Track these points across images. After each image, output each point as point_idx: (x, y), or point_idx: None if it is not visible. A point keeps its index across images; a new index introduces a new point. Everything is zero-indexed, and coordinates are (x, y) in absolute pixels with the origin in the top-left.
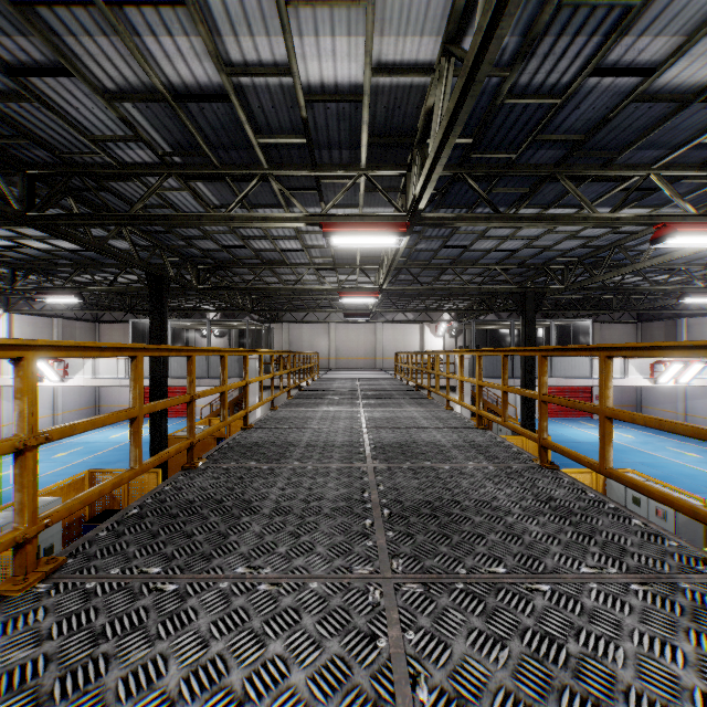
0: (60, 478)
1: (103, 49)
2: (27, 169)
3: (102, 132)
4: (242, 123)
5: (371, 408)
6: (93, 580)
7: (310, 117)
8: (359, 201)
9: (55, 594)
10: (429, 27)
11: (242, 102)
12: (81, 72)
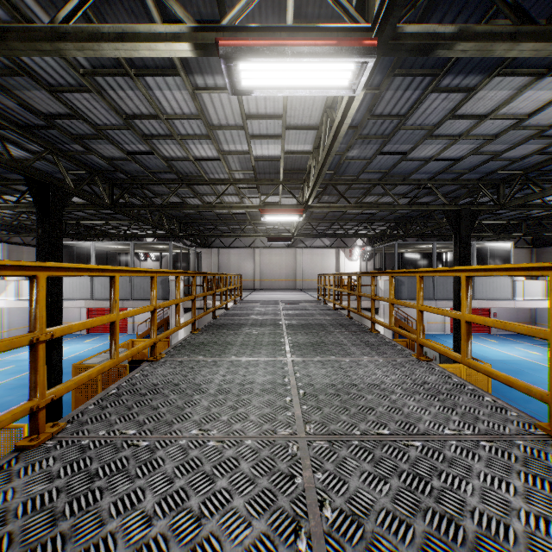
0: None
1: None
2: None
3: None
4: None
5: (303, 355)
6: None
7: None
8: None
9: None
10: None
11: None
12: None
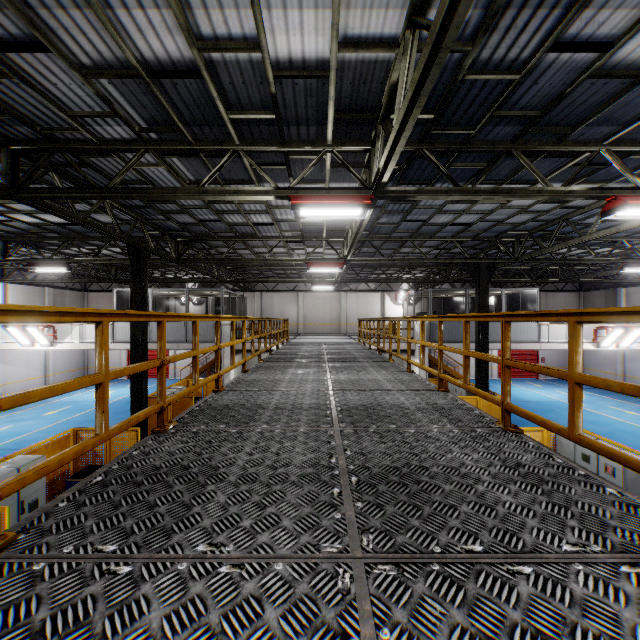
0: (49, 435)
1: (77, 23)
2: (11, 145)
3: (80, 108)
4: (214, 99)
5: (337, 370)
6: (43, 560)
7: (279, 93)
8: (325, 177)
9: None
10: None
11: (213, 77)
12: (56, 47)
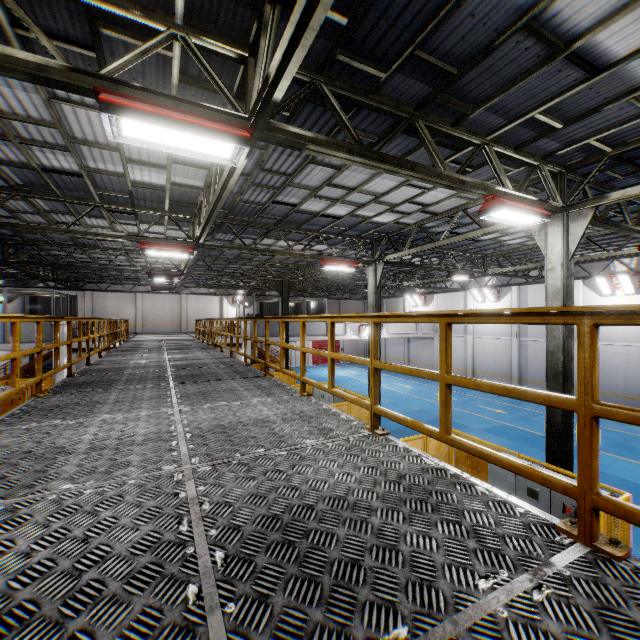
0: None
1: (3, 148)
2: None
3: None
4: (88, 185)
5: (173, 353)
6: (68, 392)
7: (134, 189)
8: (165, 223)
9: (59, 394)
10: (197, 178)
11: (90, 178)
12: None
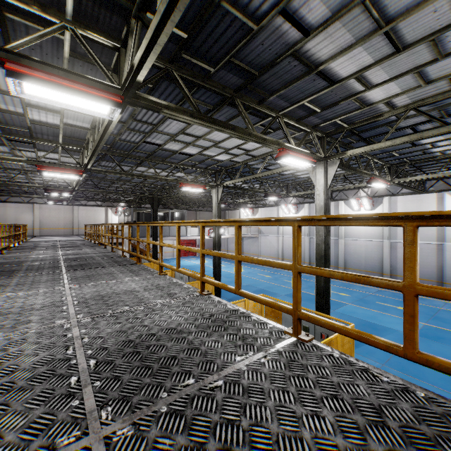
0: None
1: None
2: None
3: None
4: None
5: (66, 250)
6: None
7: (33, 125)
8: (59, 152)
9: None
10: (85, 122)
11: None
12: None
